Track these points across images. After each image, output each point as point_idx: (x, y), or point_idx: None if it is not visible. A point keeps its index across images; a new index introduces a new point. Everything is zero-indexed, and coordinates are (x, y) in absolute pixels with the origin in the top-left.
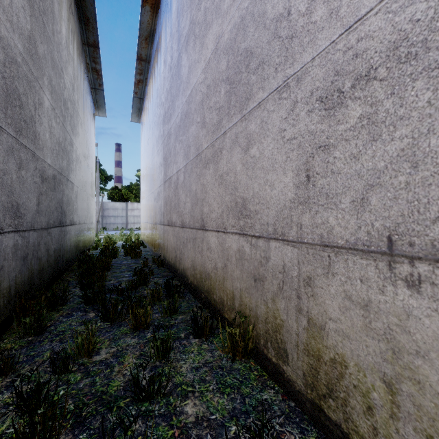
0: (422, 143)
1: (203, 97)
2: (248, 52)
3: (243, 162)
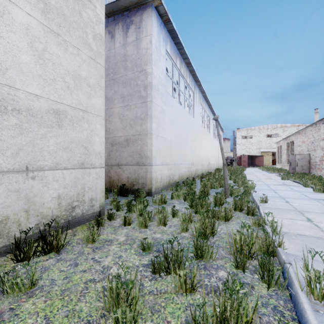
0: (120, 153)
1: None
2: None
3: None
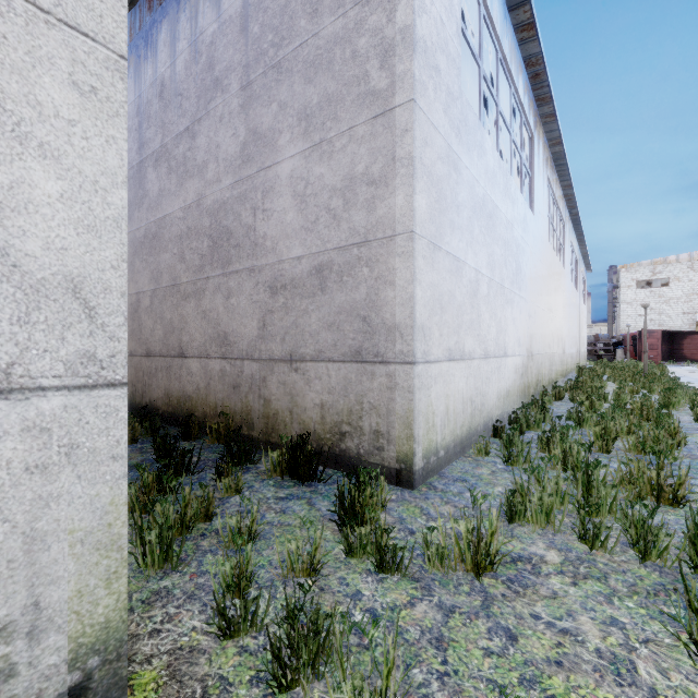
0: (298, 320)
1: (182, 233)
2: (229, 230)
3: (225, 306)
